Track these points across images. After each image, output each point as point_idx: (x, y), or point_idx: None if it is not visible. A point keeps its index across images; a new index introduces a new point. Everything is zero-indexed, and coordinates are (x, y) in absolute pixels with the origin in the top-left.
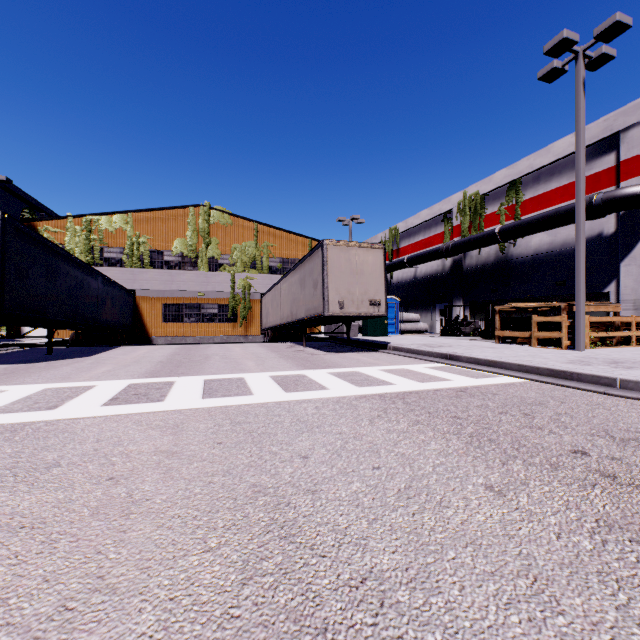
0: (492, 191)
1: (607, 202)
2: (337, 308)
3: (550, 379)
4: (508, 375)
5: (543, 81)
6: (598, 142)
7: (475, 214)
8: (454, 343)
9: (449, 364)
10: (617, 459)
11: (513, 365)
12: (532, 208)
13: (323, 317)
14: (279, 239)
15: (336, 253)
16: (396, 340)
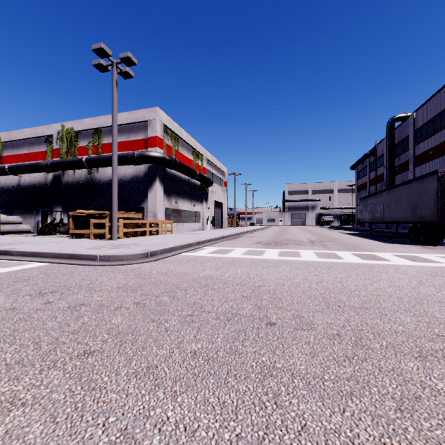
0: (84, 131)
1: (141, 157)
2: None
3: (66, 260)
4: (40, 261)
5: (97, 69)
6: (140, 122)
7: (71, 144)
8: (33, 240)
9: None
10: (14, 308)
11: (48, 254)
12: (108, 150)
13: None
14: None
15: None
16: None
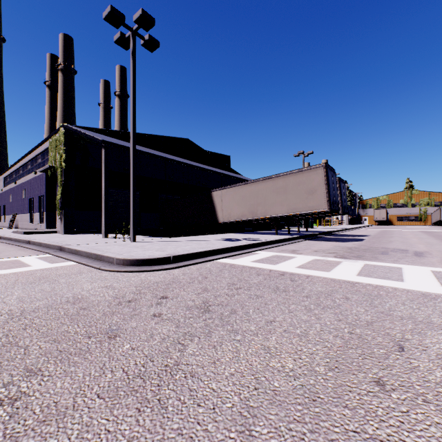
0: None
1: None
2: None
3: None
4: None
5: None
6: None
7: None
8: None
9: None
10: None
11: None
12: None
13: None
14: (438, 195)
15: None
16: None
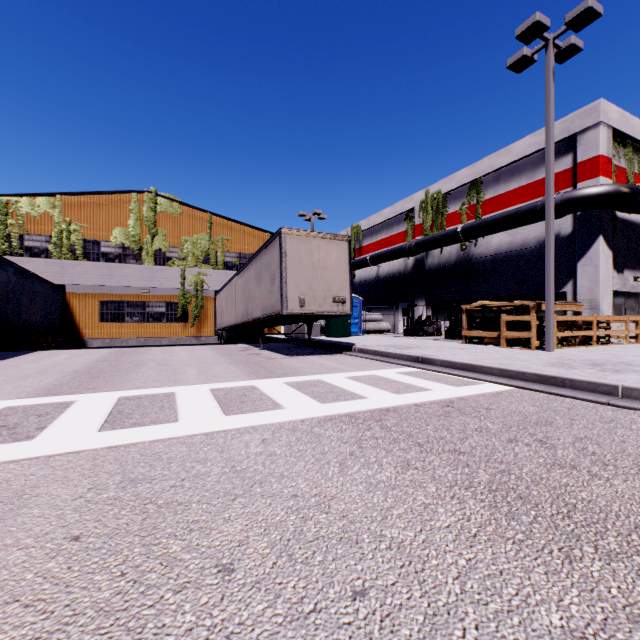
0: (454, 190)
1: (566, 202)
2: (297, 306)
3: (540, 386)
4: (491, 381)
5: (512, 70)
6: (556, 144)
7: (437, 213)
8: (421, 344)
9: (422, 368)
10: None
11: (494, 369)
12: (493, 208)
13: (282, 316)
14: (235, 232)
15: (296, 244)
16: (361, 341)
